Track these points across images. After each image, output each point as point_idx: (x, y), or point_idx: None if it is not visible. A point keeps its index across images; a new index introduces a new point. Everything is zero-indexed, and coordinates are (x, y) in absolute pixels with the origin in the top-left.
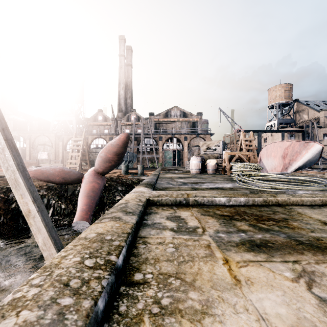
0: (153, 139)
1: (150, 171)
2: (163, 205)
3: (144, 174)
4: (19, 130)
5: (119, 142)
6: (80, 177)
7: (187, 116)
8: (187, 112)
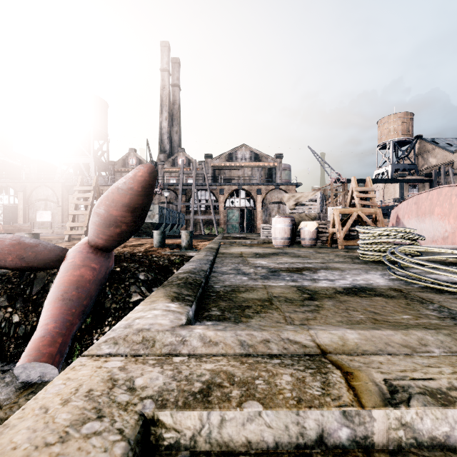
0: (210, 192)
1: (204, 242)
2: (230, 456)
3: (192, 248)
4: (10, 179)
5: (134, 183)
6: (60, 256)
7: (260, 159)
8: (260, 153)
